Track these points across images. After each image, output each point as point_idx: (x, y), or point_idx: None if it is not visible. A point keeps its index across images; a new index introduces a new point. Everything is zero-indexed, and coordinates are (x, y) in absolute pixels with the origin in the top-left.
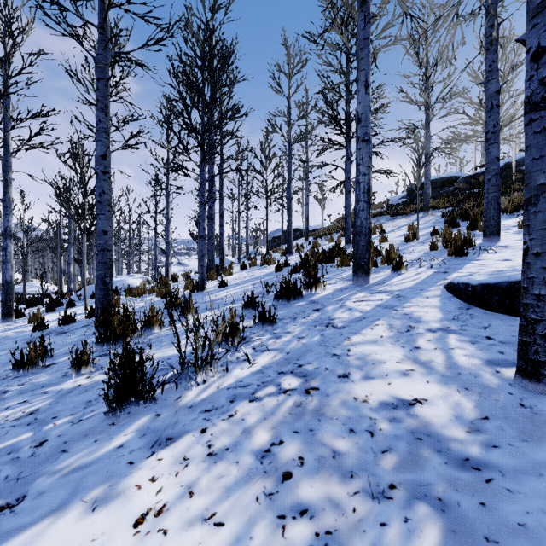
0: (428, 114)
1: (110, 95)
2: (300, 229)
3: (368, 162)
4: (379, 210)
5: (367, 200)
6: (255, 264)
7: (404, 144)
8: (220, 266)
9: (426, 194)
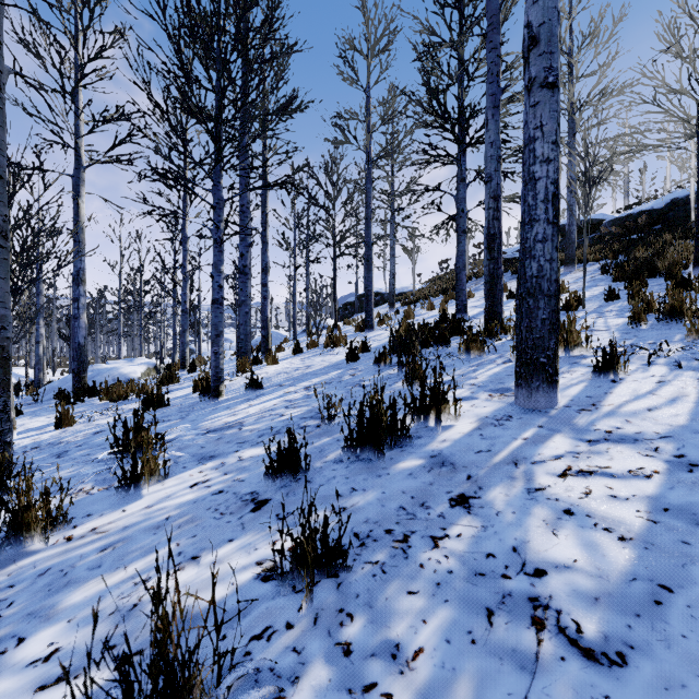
0: (573, 122)
1: (0, 2)
2: (381, 292)
3: (554, 133)
4: None
5: (553, 217)
6: (316, 345)
7: None
8: (263, 347)
9: (569, 239)
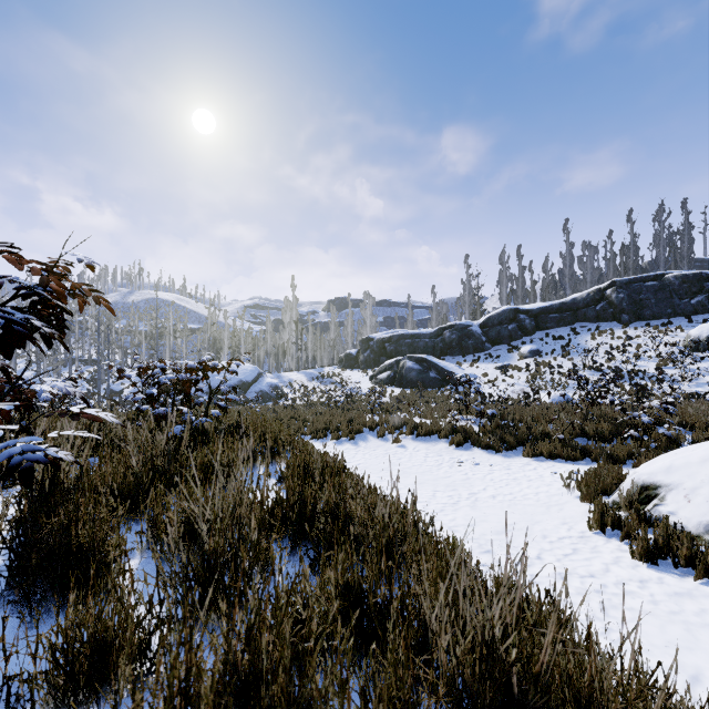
0: None
1: None
2: None
3: None
4: None
5: None
6: None
7: None
8: None
9: None
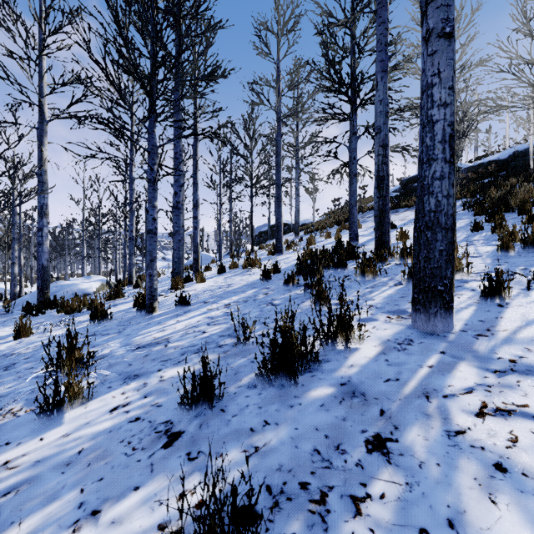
0: None
1: None
2: (288, 223)
3: (451, 79)
4: (372, 203)
5: (449, 156)
6: (236, 266)
7: (412, 125)
8: (194, 268)
9: None
